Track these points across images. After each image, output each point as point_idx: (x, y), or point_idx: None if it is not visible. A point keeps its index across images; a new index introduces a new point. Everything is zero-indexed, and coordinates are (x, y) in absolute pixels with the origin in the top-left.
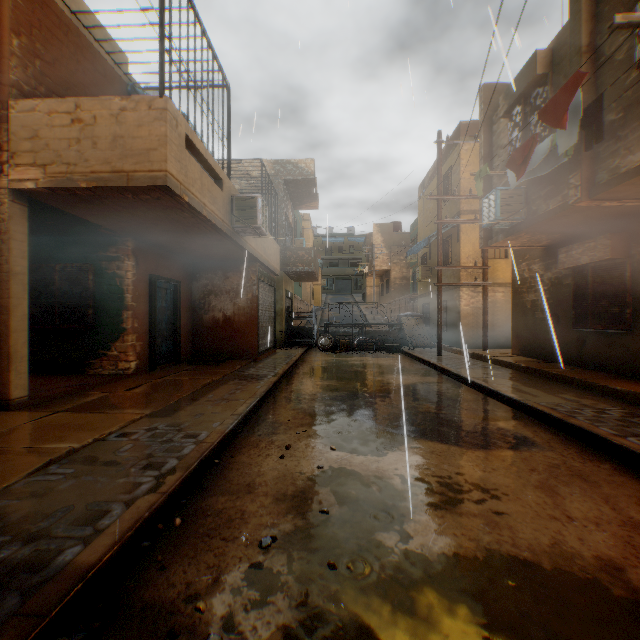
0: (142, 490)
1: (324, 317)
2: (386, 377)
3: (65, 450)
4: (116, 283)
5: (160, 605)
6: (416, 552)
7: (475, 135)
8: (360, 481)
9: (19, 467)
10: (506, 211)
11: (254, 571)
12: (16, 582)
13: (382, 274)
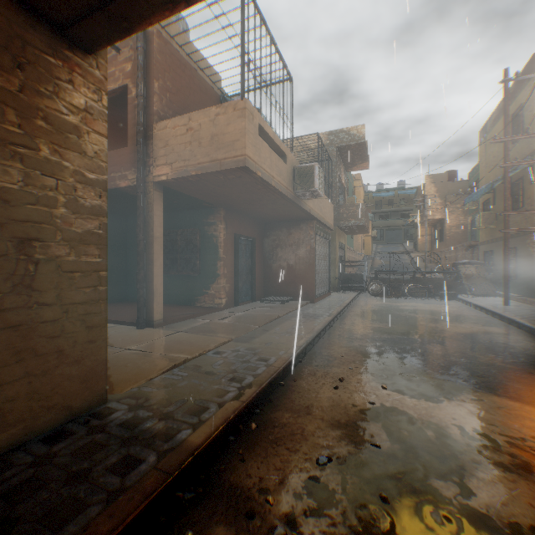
0: (229, 397)
1: (374, 265)
2: (440, 324)
3: (182, 359)
4: (213, 241)
5: (241, 489)
6: (479, 511)
7: None
8: (412, 423)
9: (157, 367)
10: None
11: (312, 483)
12: (154, 445)
13: (435, 223)
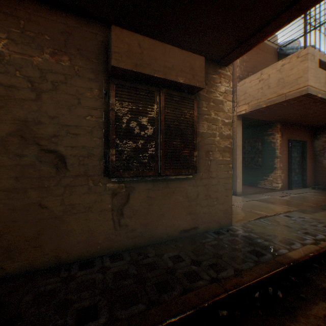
0: (307, 242)
1: None
2: None
3: (263, 214)
4: (270, 146)
5: None
6: None
7: None
8: None
9: (250, 215)
10: None
11: None
12: (267, 250)
13: None
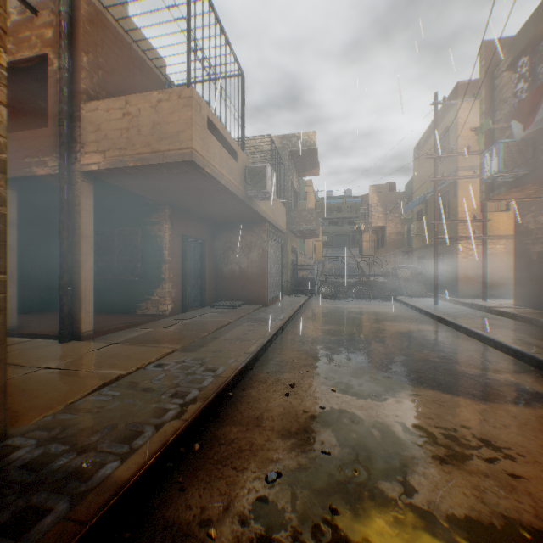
0: (169, 416)
1: (324, 269)
2: (383, 324)
3: (114, 376)
4: (157, 242)
5: (178, 525)
6: (422, 508)
7: (473, 93)
8: (360, 425)
9: (81, 387)
10: (509, 163)
11: (260, 504)
12: (68, 488)
13: (377, 230)
